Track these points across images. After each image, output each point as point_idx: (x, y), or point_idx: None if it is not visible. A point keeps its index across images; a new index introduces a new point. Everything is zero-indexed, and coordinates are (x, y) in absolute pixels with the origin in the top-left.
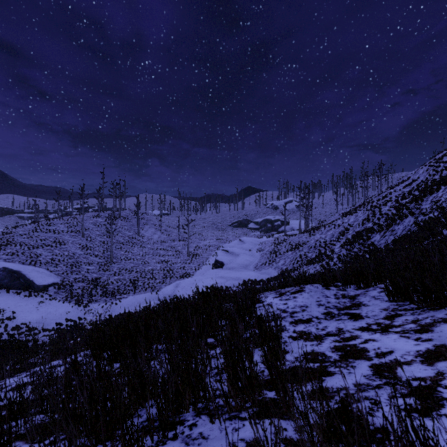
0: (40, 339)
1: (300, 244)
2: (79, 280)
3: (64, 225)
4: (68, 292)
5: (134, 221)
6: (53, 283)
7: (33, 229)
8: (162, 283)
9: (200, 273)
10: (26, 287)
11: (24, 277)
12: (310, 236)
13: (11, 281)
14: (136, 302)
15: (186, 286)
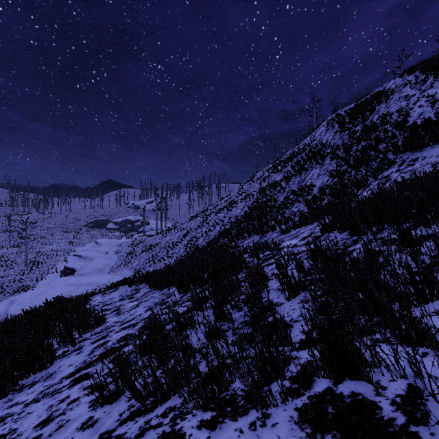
0: None
1: (154, 245)
2: None
3: None
4: None
5: None
6: None
7: None
8: None
9: (44, 283)
10: None
11: None
12: (162, 238)
13: None
14: None
15: (25, 301)
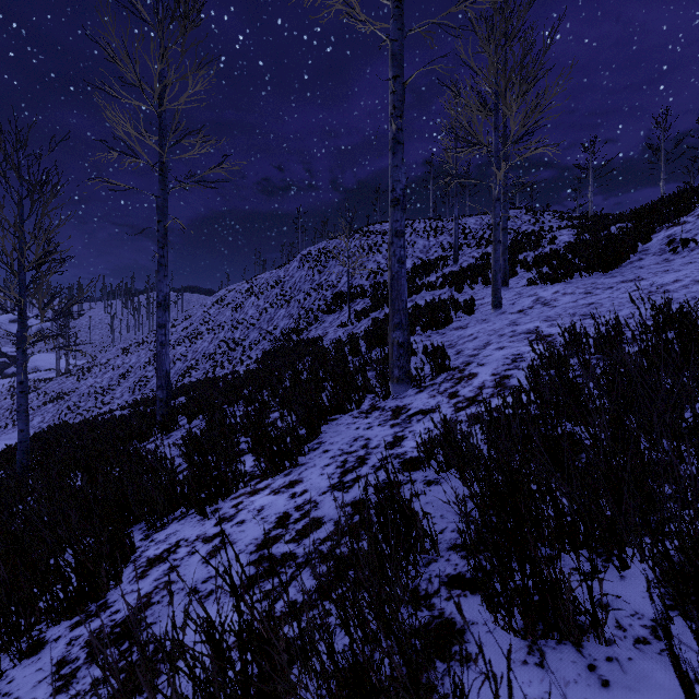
0: None
1: (67, 393)
2: None
3: None
4: None
5: None
6: None
7: None
8: None
9: None
10: None
11: None
12: (80, 381)
13: None
14: None
15: None
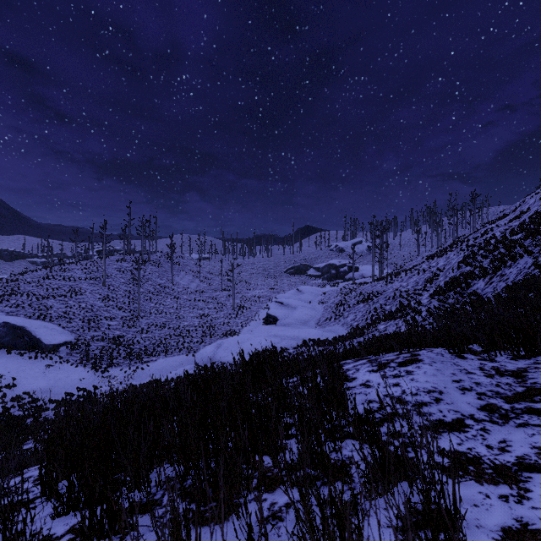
0: (44, 414)
1: (375, 295)
2: (97, 338)
3: (82, 271)
4: (83, 354)
5: (167, 267)
6: (65, 342)
7: (44, 276)
8: (200, 343)
9: (247, 330)
10: (32, 347)
11: (30, 334)
12: (387, 284)
13: (13, 340)
14: (167, 366)
15: (230, 347)
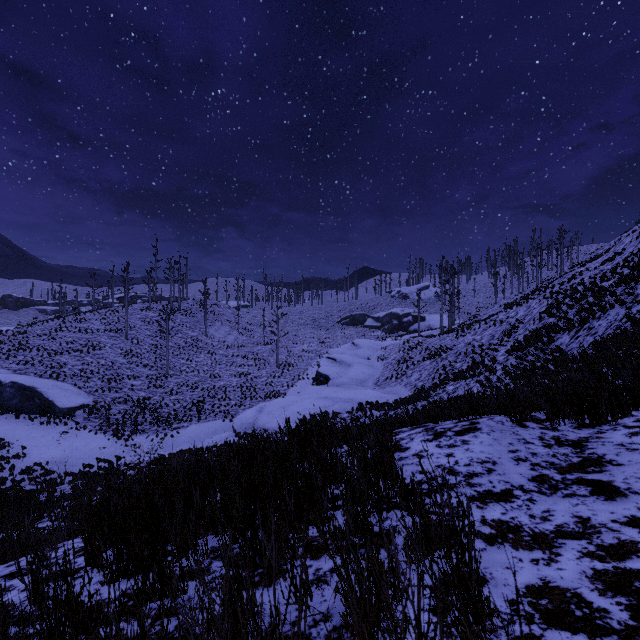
0: (59, 489)
1: (443, 350)
2: (119, 401)
3: (100, 322)
4: (103, 419)
5: (200, 316)
6: (82, 405)
7: (57, 327)
8: (239, 406)
9: (294, 391)
10: (44, 410)
11: (41, 396)
12: (458, 337)
13: (22, 402)
14: (201, 433)
15: (273, 411)
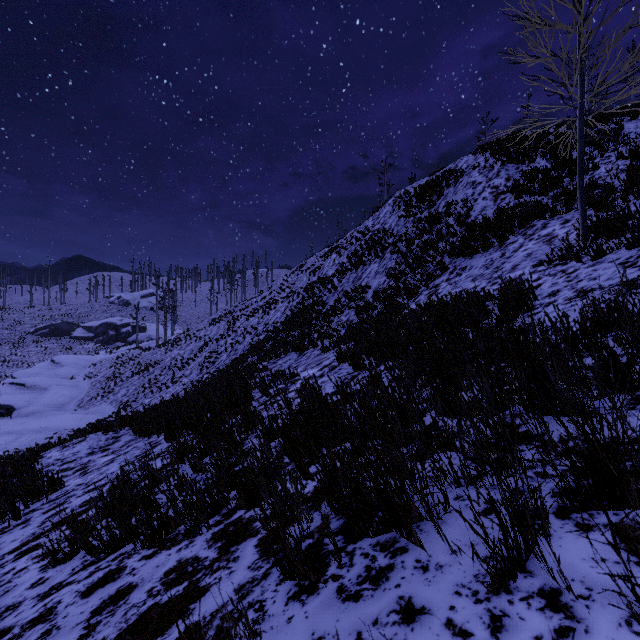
0: None
1: (152, 365)
2: None
3: None
4: None
5: None
6: None
7: None
8: None
9: None
10: None
11: None
12: (167, 352)
13: None
14: None
15: None
